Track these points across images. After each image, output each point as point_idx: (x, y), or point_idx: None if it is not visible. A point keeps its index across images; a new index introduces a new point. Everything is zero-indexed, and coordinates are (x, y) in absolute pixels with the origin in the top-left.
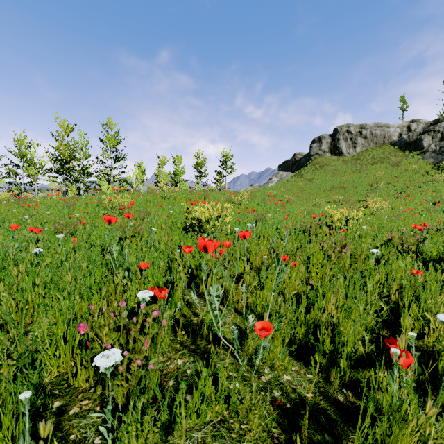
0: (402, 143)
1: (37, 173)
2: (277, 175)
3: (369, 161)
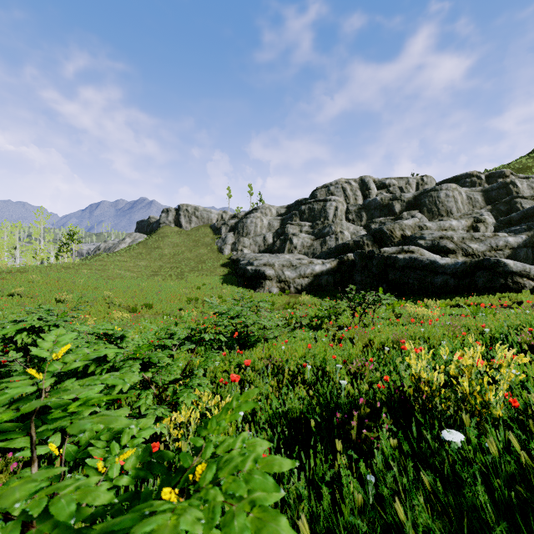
0: (214, 228)
1: None
2: (131, 236)
3: (193, 239)
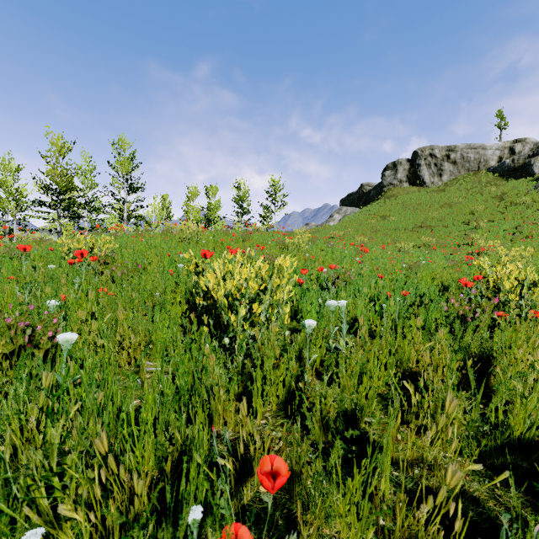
0: (503, 170)
1: (15, 206)
2: (340, 212)
3: (461, 193)
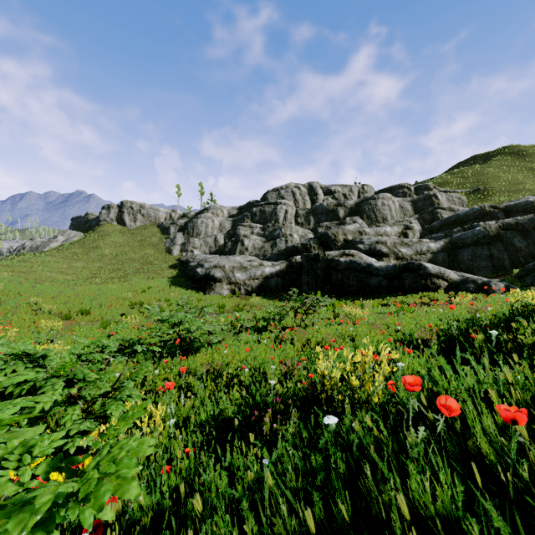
0: (162, 227)
1: None
2: (65, 234)
3: (138, 238)
